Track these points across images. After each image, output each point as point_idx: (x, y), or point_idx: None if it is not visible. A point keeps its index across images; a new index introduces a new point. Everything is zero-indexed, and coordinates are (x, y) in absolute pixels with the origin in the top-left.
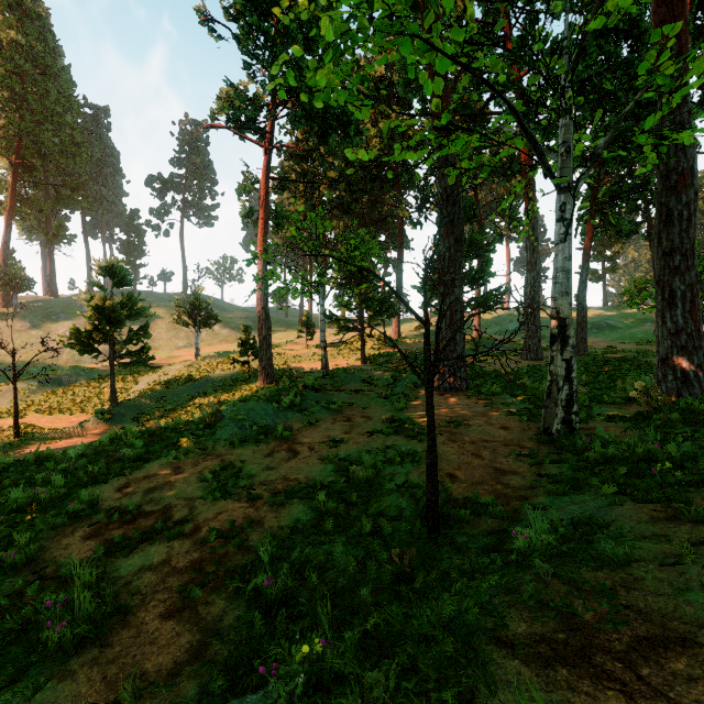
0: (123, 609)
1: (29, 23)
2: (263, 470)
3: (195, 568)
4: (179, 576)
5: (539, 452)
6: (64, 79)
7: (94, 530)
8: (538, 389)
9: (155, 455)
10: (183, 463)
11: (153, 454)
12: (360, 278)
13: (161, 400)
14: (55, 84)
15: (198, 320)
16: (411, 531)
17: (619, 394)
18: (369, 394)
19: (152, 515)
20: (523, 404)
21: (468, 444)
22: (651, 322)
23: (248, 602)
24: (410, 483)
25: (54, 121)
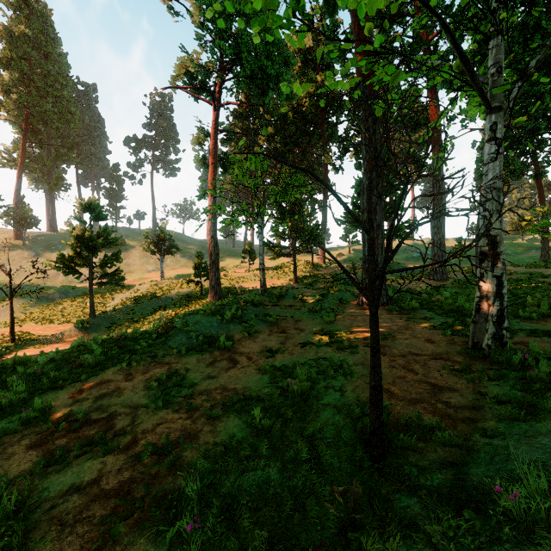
0: (36, 546)
1: (34, 20)
2: (204, 379)
3: (123, 491)
4: (105, 502)
5: (472, 367)
6: (61, 63)
7: (39, 438)
8: (454, 305)
9: (112, 362)
10: (134, 370)
11: (110, 361)
12: (292, 212)
13: (130, 313)
14: (55, 66)
15: (163, 249)
16: (352, 458)
17: (533, 310)
18: (300, 308)
19: (96, 423)
20: (442, 318)
21: (397, 358)
22: (536, 250)
23: (170, 545)
24: (346, 398)
25: (54, 95)
